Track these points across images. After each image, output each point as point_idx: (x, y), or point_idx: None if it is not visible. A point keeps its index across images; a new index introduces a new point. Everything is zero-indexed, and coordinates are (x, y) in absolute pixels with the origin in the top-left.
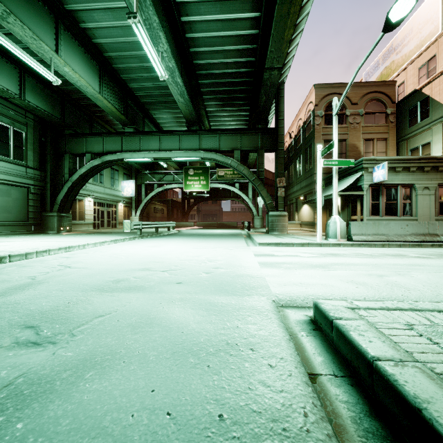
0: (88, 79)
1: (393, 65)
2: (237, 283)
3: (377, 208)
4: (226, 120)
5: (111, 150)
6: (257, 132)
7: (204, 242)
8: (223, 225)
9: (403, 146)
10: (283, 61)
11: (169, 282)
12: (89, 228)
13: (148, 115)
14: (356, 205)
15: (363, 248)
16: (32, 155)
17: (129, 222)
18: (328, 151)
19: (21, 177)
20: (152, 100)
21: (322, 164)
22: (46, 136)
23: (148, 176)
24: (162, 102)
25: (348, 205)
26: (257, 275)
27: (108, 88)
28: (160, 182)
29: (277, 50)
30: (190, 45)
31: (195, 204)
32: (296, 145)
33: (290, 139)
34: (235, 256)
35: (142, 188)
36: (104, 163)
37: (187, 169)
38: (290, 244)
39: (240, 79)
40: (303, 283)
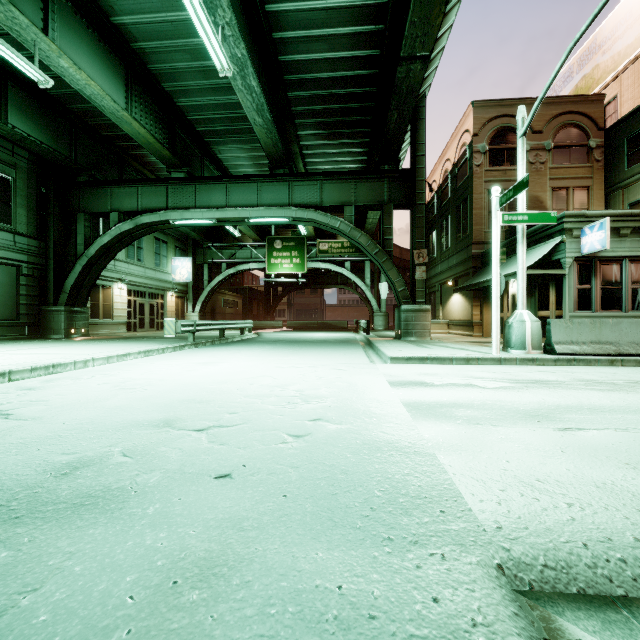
0: (105, 86)
1: (597, 71)
2: (373, 478)
3: (587, 296)
4: (332, 162)
5: (149, 207)
6: (382, 177)
7: (296, 355)
8: (326, 325)
9: (617, 199)
10: (432, 43)
11: (201, 471)
12: (120, 331)
13: (210, 153)
14: (547, 292)
15: (581, 367)
16: (24, 215)
17: (173, 321)
18: (515, 194)
19: (5, 249)
20: (215, 128)
21: (500, 220)
22: (48, 185)
23: (213, 252)
24: (230, 130)
25: (532, 293)
26: (412, 444)
27: (141, 104)
28: (230, 260)
29: (422, 21)
30: (272, 26)
31: (285, 294)
32: (441, 201)
33: (430, 193)
34: (354, 386)
35: (204, 270)
36: (139, 227)
37: (271, 240)
38: (445, 360)
39: (355, 89)
40: (543, 479)
